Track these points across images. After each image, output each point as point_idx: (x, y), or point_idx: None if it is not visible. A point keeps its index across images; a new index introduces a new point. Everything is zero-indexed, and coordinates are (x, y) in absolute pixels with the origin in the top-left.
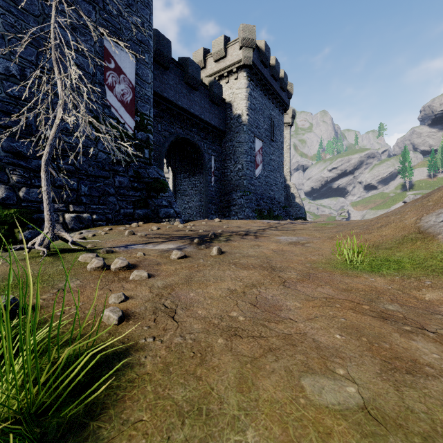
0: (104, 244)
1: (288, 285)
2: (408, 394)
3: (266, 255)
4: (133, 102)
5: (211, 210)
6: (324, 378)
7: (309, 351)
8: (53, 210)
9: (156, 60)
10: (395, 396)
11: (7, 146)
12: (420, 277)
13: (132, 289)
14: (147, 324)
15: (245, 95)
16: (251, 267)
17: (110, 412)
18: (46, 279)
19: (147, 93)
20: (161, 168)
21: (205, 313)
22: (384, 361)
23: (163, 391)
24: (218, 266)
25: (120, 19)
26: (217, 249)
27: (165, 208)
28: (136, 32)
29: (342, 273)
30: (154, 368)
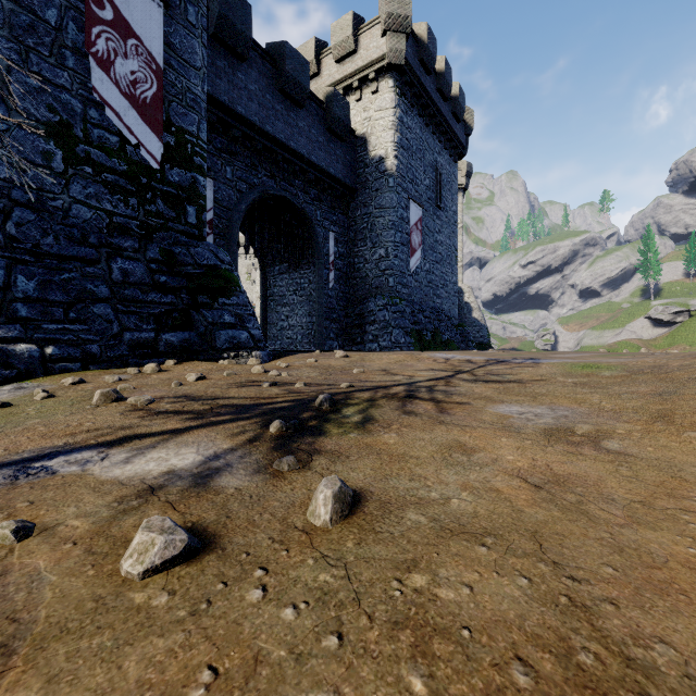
0: None
1: None
2: None
3: (520, 515)
4: (159, 103)
5: (329, 331)
6: None
7: None
8: None
9: (219, 38)
10: None
11: None
12: None
13: None
14: None
15: (391, 122)
16: (527, 692)
17: None
18: None
19: (194, 89)
20: (232, 251)
21: None
22: None
23: None
24: (331, 690)
25: None
26: (331, 499)
27: (228, 330)
28: None
29: None
30: None
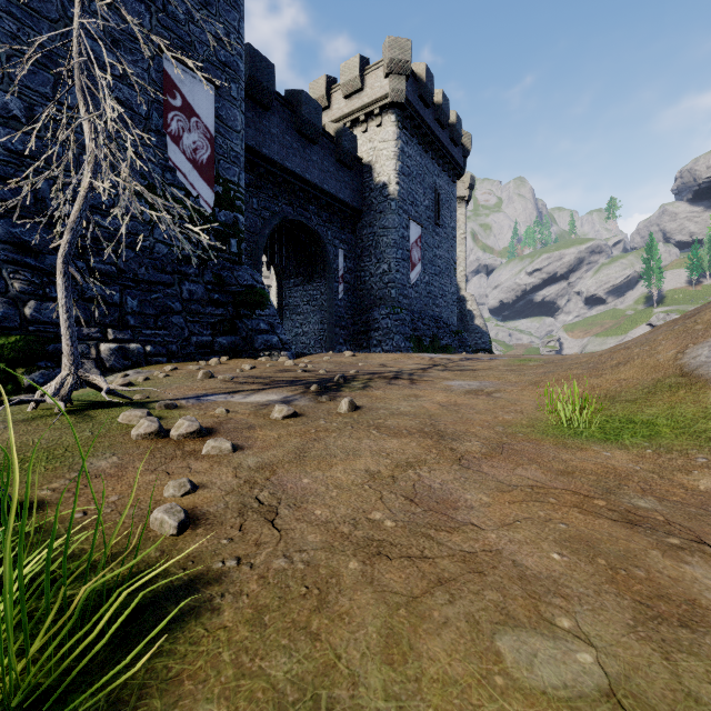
0: (162, 394)
1: (467, 464)
2: (687, 667)
3: (429, 411)
4: (212, 163)
5: (339, 337)
6: (537, 635)
7: (508, 585)
8: (81, 338)
9: (249, 95)
10: (664, 671)
11: (4, 233)
12: (688, 451)
13: (205, 472)
14: (227, 534)
15: (394, 152)
16: (405, 433)
17: (154, 703)
18: (61, 455)
19: (235, 148)
20: (258, 270)
21: (328, 514)
22: (639, 603)
23: (250, 662)
24: (350, 432)
25: (191, 27)
26: (347, 402)
27: (263, 335)
28: (216, 49)
29: (557, 443)
30: (236, 617)
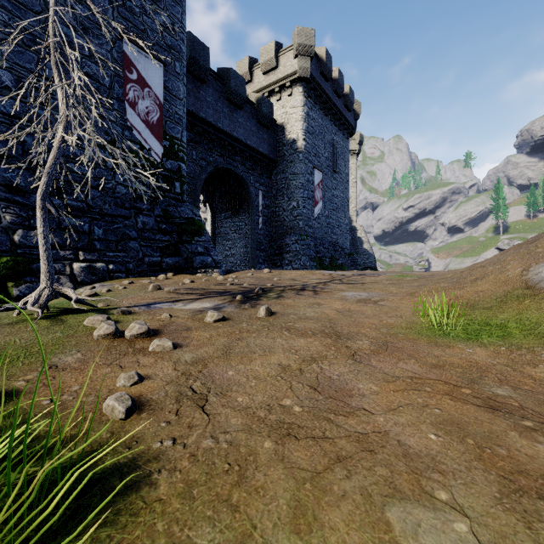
0: (120, 302)
1: (359, 359)
2: None
3: (328, 316)
4: (160, 123)
5: (259, 258)
6: (420, 507)
7: (394, 462)
8: (58, 259)
9: (190, 71)
10: (528, 540)
11: None
12: (534, 348)
13: (150, 365)
14: (166, 418)
15: (301, 116)
16: (310, 333)
17: None
18: (36, 352)
19: (179, 112)
20: (197, 206)
21: (248, 400)
22: (503, 478)
23: (180, 531)
24: (266, 333)
25: (144, 18)
26: (265, 309)
27: (200, 256)
28: (164, 35)
29: (430, 342)
30: (170, 491)
